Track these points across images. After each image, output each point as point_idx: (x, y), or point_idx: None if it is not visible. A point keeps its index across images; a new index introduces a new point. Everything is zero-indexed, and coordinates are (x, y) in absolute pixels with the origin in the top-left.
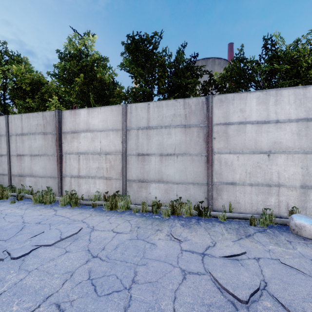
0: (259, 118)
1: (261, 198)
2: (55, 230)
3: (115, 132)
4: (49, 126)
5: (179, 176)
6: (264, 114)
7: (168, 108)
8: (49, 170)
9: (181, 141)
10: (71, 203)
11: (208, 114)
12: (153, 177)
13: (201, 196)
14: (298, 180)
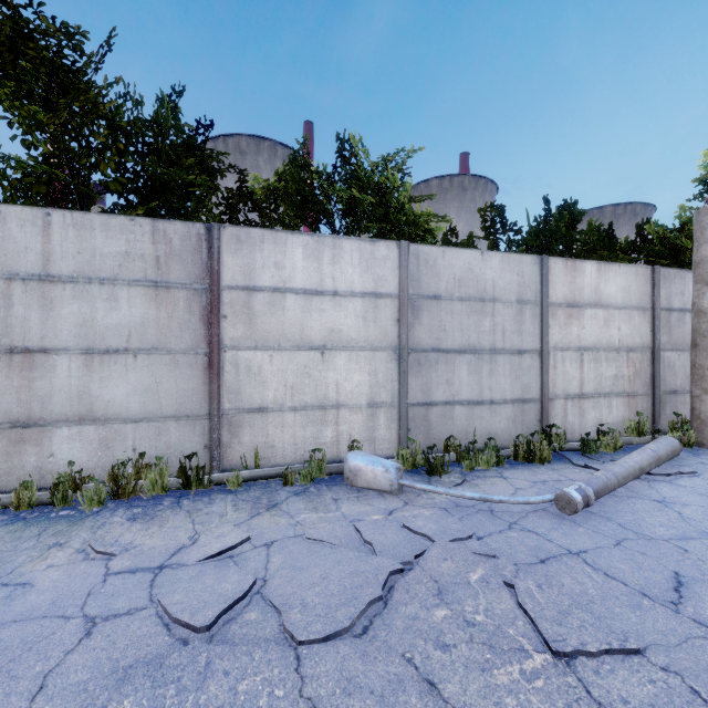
0: (308, 284)
1: (311, 432)
2: None
3: None
4: None
5: (140, 403)
6: (316, 278)
7: (111, 235)
8: None
9: (146, 318)
10: None
11: (211, 263)
12: (62, 411)
13: (196, 443)
14: (364, 394)
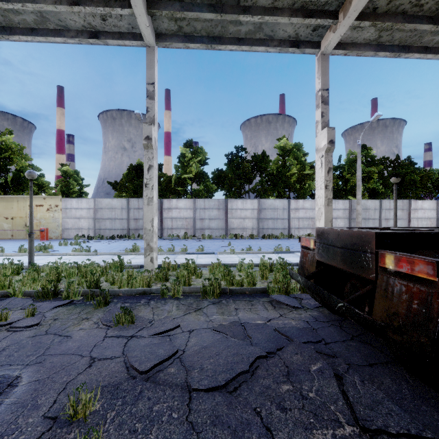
0: None
1: None
2: None
3: (433, 210)
4: (405, 206)
5: None
6: None
7: None
8: (404, 225)
9: None
10: None
11: None
12: None
13: None
14: None
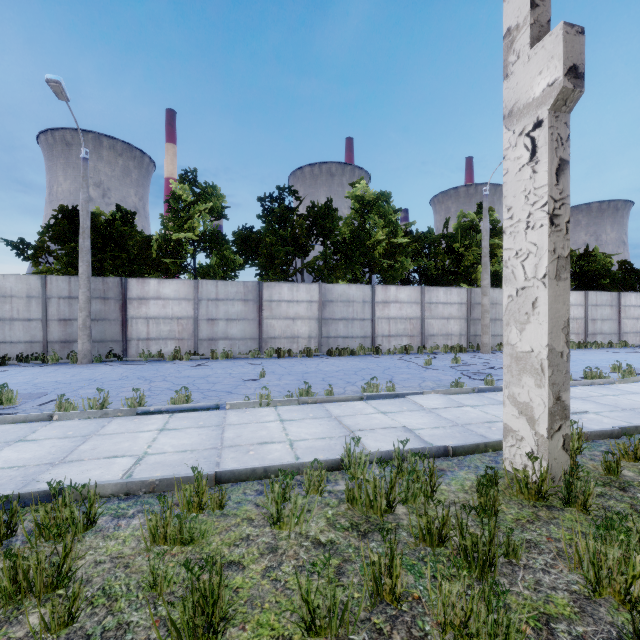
0: (634, 304)
1: (635, 338)
2: (621, 350)
3: (581, 306)
4: None
5: (608, 331)
6: (636, 303)
7: (604, 296)
8: None
9: (609, 313)
10: (583, 346)
11: (619, 301)
12: (598, 332)
13: (616, 339)
14: None
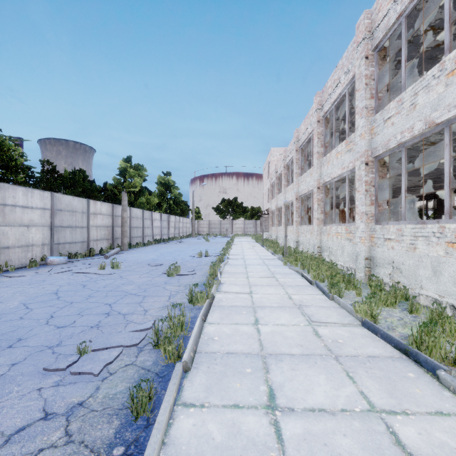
0: (24, 204)
1: (24, 255)
2: None
3: None
4: None
5: None
6: (26, 202)
7: None
8: None
9: None
10: None
11: None
12: None
13: None
14: (41, 241)
